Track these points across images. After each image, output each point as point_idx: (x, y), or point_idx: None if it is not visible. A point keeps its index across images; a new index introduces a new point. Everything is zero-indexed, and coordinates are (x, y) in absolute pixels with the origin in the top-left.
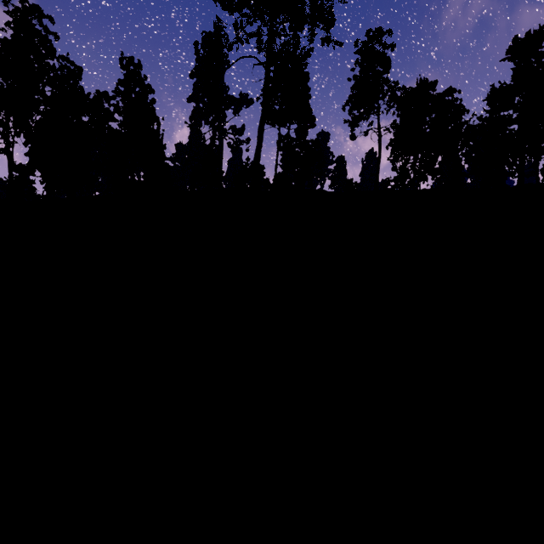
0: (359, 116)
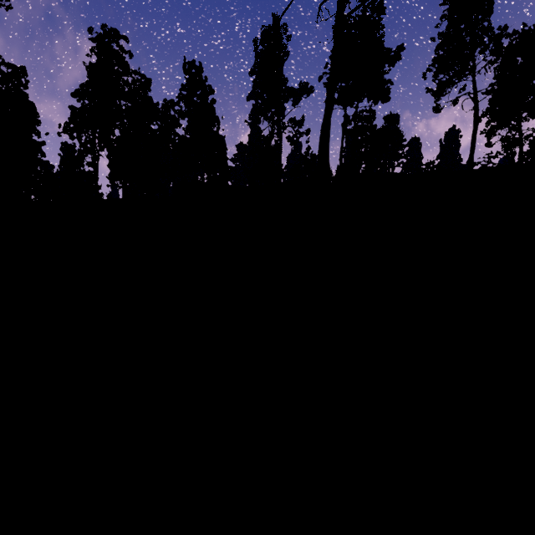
0: (447, 81)
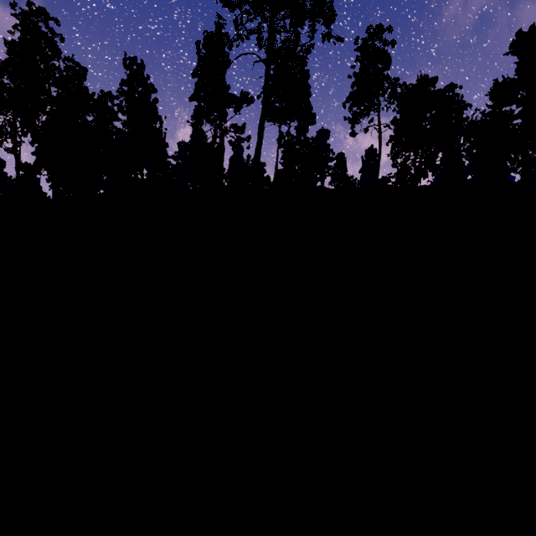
0: (360, 112)
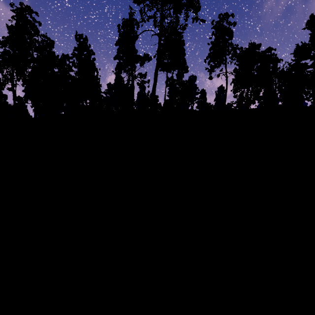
0: (214, 65)
